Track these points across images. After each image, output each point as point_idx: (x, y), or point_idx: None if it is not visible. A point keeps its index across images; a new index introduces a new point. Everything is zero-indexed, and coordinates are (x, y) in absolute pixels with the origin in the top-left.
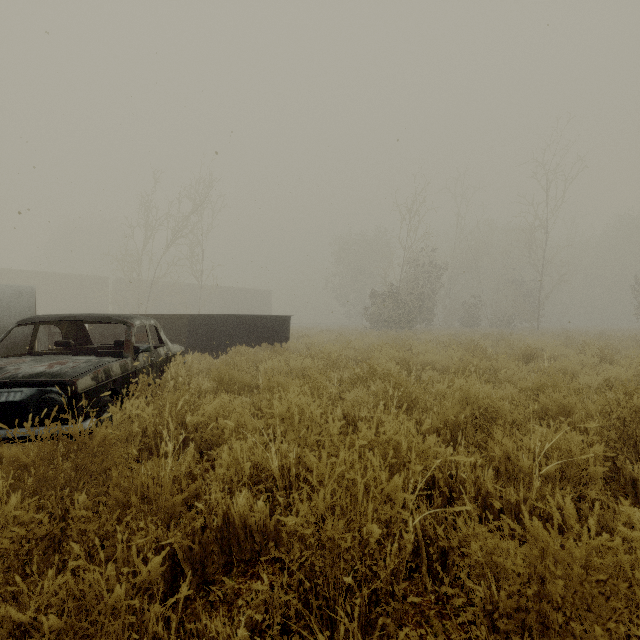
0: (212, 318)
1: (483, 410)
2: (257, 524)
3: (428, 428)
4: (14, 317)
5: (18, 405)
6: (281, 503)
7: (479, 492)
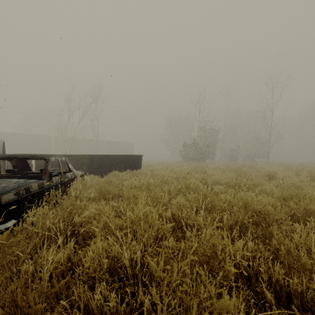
0: (101, 156)
1: (258, 213)
2: (110, 313)
3: (225, 224)
4: None
5: None
6: (129, 294)
7: (270, 279)
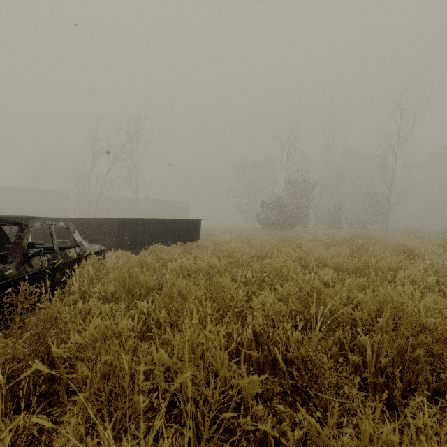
0: (137, 221)
1: (437, 336)
2: None
3: (368, 361)
4: None
5: None
6: None
7: None
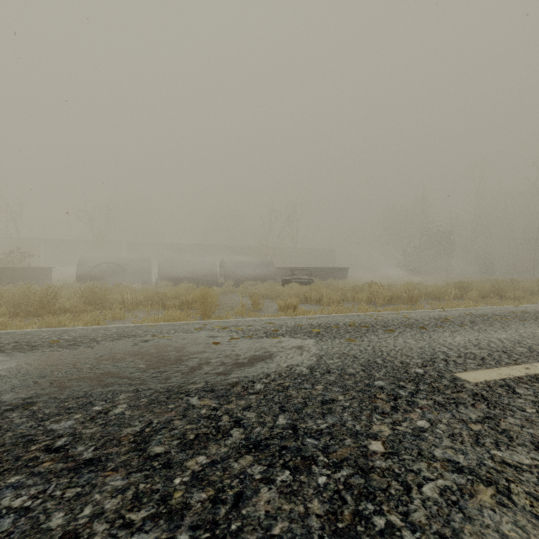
0: (316, 269)
1: None
2: None
3: None
4: (271, 269)
5: (306, 282)
6: None
7: None
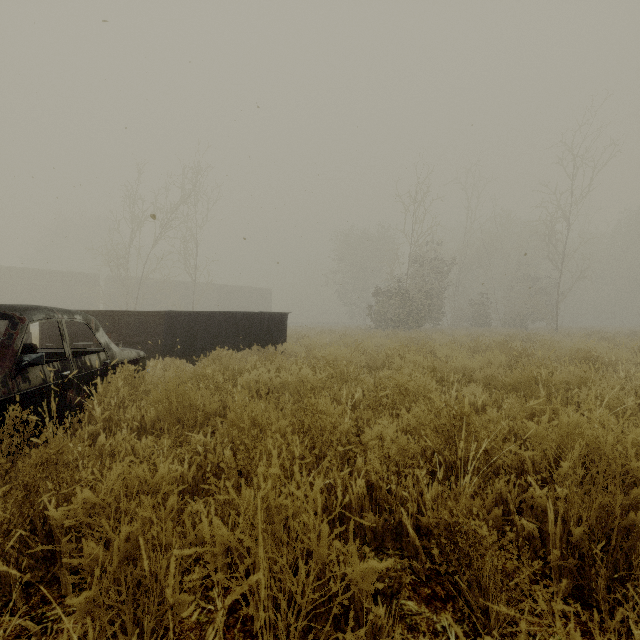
0: (194, 315)
1: None
2: None
3: (549, 530)
4: None
5: None
6: None
7: None
